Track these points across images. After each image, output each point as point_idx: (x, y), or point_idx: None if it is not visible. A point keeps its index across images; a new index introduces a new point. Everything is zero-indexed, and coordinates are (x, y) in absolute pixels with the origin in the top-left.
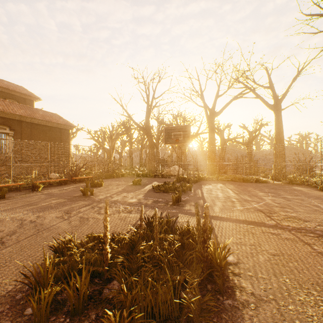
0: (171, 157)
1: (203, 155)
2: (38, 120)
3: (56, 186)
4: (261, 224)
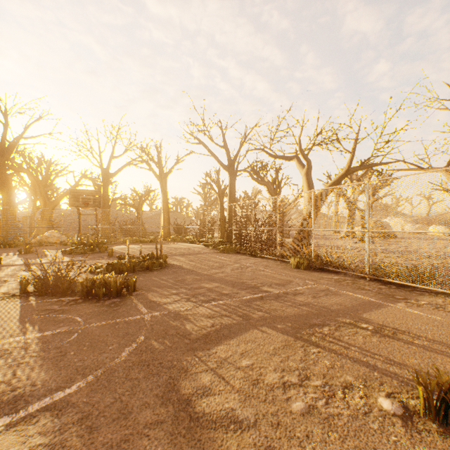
0: (31, 218)
1: (66, 216)
2: None
3: None
4: (168, 255)
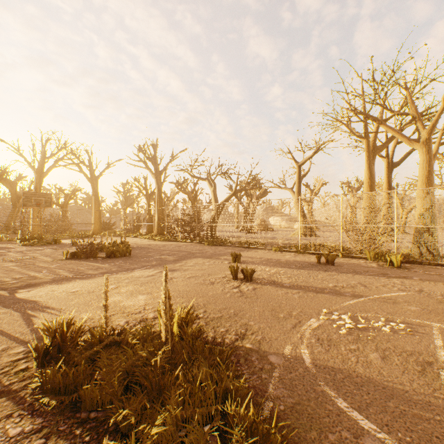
0: None
1: None
2: None
3: None
4: None
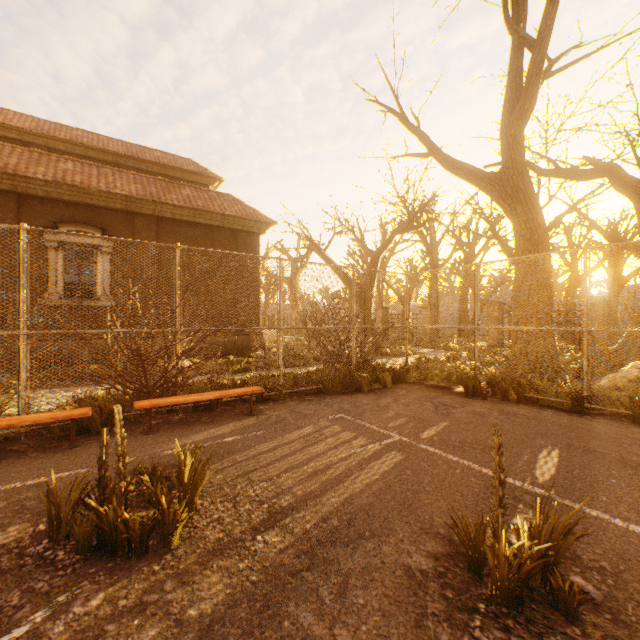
0: (603, 302)
1: None
2: (172, 208)
3: (1, 462)
4: None
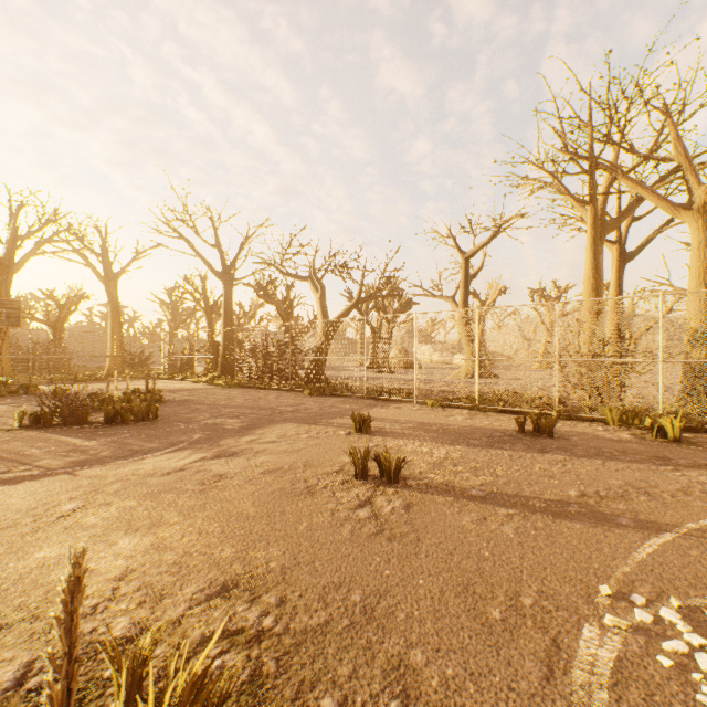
0: None
1: None
2: None
3: None
4: None
